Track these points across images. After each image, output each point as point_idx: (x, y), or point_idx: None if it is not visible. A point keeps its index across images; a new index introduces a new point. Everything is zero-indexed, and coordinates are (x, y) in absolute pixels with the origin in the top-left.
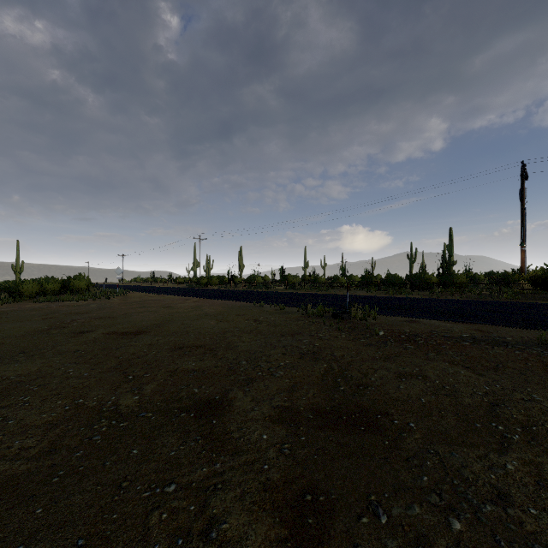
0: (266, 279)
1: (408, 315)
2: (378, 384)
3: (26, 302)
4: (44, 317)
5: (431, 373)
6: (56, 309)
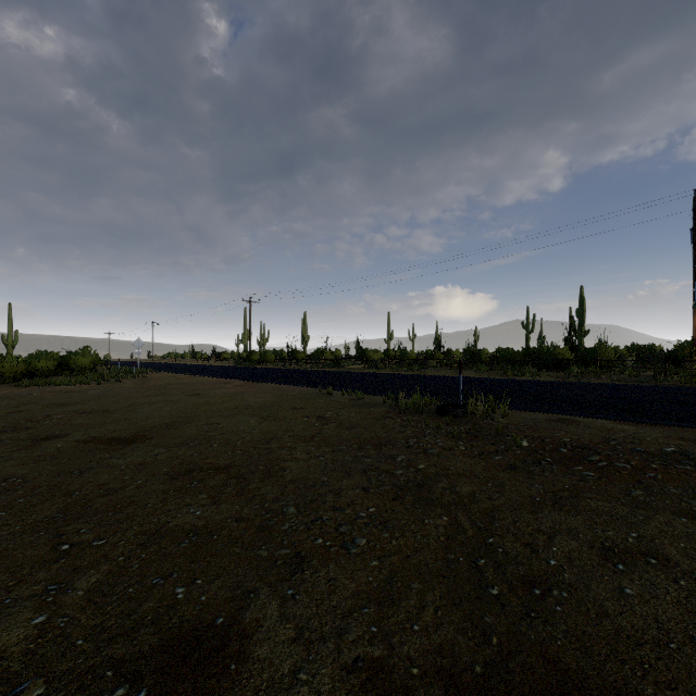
0: (338, 355)
1: (555, 410)
2: (571, 582)
3: (4, 387)
4: (11, 410)
5: (670, 549)
6: (38, 397)
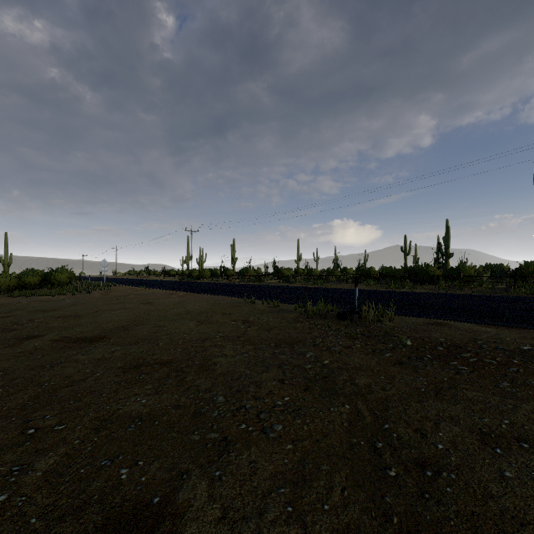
0: (259, 272)
1: (430, 315)
2: (457, 464)
3: None
4: (2, 315)
5: None
6: (25, 305)
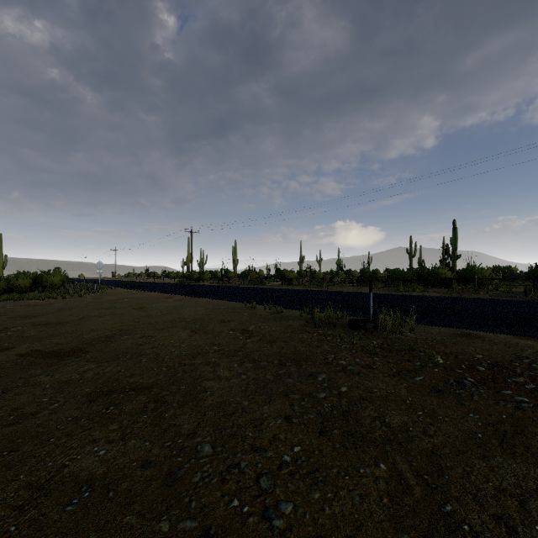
0: (261, 274)
1: (455, 324)
2: None
3: None
4: None
5: None
6: (8, 310)
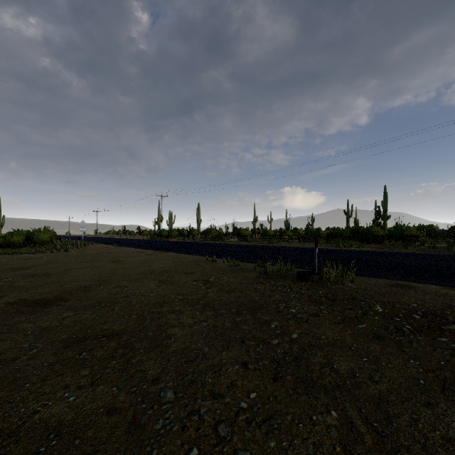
0: (221, 232)
1: (390, 276)
2: None
3: None
4: None
5: None
6: (3, 263)
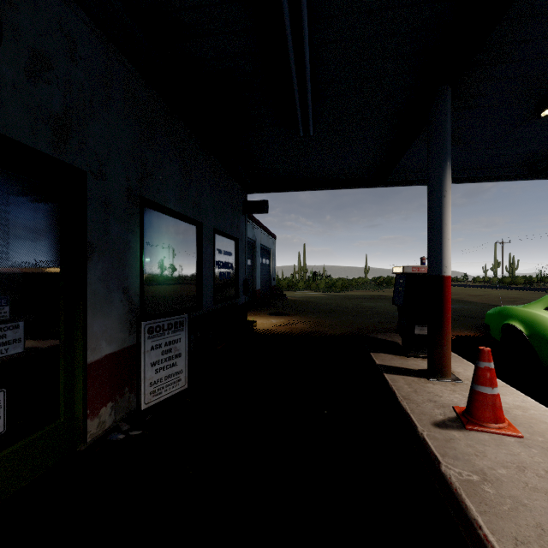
0: None
1: None
2: None
3: None
4: None
5: None
6: None
